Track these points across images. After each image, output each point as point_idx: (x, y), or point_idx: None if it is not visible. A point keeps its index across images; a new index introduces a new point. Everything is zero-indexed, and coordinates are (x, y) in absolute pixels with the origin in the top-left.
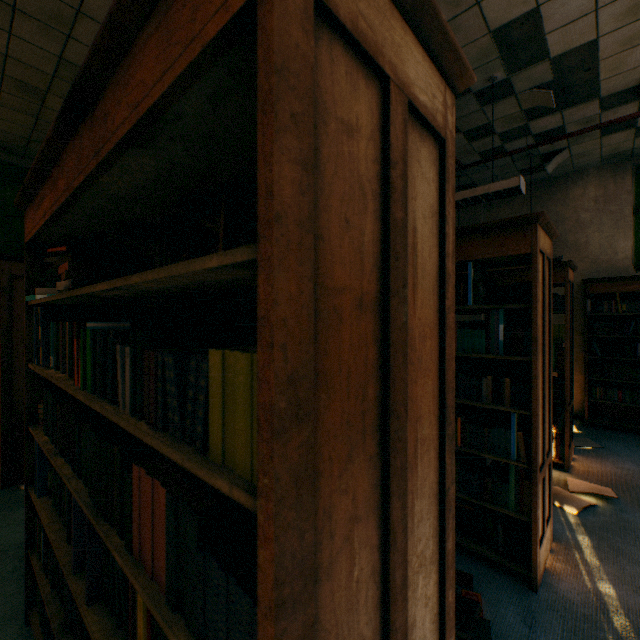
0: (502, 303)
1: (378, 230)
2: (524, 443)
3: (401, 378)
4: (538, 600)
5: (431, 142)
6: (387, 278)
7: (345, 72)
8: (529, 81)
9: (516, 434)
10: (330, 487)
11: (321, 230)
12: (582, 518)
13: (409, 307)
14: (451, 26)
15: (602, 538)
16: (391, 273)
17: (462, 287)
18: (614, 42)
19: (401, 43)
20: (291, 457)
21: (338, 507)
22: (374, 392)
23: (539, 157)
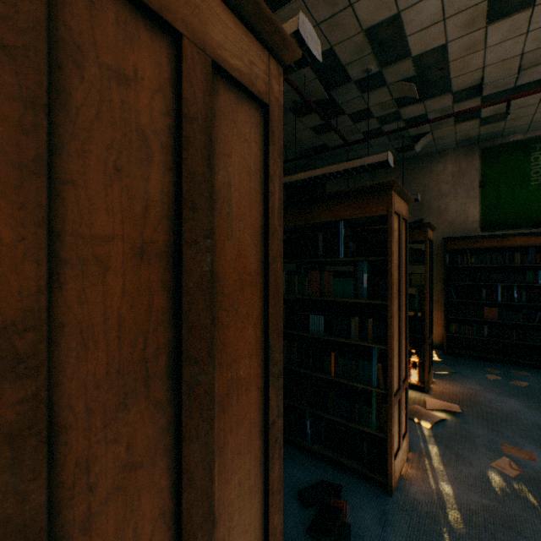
0: (369, 256)
1: (171, 181)
2: (383, 372)
3: (202, 324)
4: (392, 503)
5: (253, 106)
6: (181, 228)
7: (116, 19)
8: (397, 75)
9: (377, 365)
10: (89, 439)
11: (72, 175)
12: (434, 431)
13: (220, 257)
14: (331, 23)
15: (447, 446)
16: (186, 223)
17: (336, 242)
18: (459, 47)
19: (202, 5)
20: (2, 416)
21: (103, 458)
22: (165, 339)
23: (410, 138)
